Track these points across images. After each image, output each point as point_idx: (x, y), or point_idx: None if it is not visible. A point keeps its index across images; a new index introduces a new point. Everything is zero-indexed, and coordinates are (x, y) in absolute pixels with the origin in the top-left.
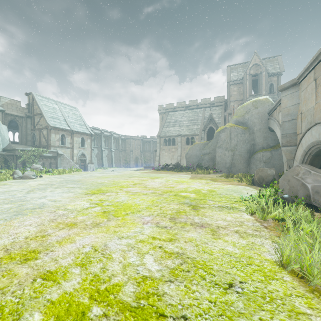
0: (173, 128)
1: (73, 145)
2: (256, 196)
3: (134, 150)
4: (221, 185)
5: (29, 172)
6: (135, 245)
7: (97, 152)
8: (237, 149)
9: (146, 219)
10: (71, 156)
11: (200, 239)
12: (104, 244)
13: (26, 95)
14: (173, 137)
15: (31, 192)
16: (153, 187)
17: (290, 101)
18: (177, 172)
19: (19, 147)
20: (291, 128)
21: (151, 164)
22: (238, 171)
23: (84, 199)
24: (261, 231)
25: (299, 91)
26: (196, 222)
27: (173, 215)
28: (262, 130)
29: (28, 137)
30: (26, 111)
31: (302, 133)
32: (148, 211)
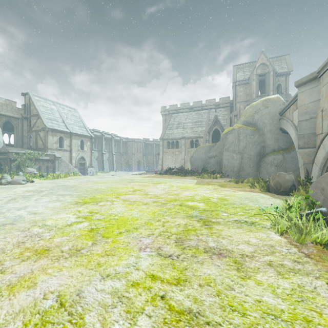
0: (177, 130)
1: (72, 147)
2: (287, 210)
3: (136, 153)
4: (232, 192)
5: (18, 177)
6: (124, 292)
7: (98, 155)
8: (246, 152)
9: (144, 242)
10: (70, 160)
11: (222, 280)
12: (77, 290)
13: (22, 95)
14: (177, 140)
15: (12, 201)
16: (155, 195)
17: (308, 97)
18: (182, 177)
19: (14, 150)
20: (309, 128)
21: (154, 167)
22: (247, 176)
23: (71, 210)
24: (304, 264)
25: (319, 85)
26: (211, 248)
27: (179, 236)
28: (273, 131)
29: (25, 140)
30: (22, 112)
31: (323, 133)
32: (148, 228)
